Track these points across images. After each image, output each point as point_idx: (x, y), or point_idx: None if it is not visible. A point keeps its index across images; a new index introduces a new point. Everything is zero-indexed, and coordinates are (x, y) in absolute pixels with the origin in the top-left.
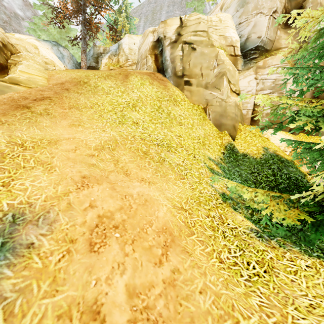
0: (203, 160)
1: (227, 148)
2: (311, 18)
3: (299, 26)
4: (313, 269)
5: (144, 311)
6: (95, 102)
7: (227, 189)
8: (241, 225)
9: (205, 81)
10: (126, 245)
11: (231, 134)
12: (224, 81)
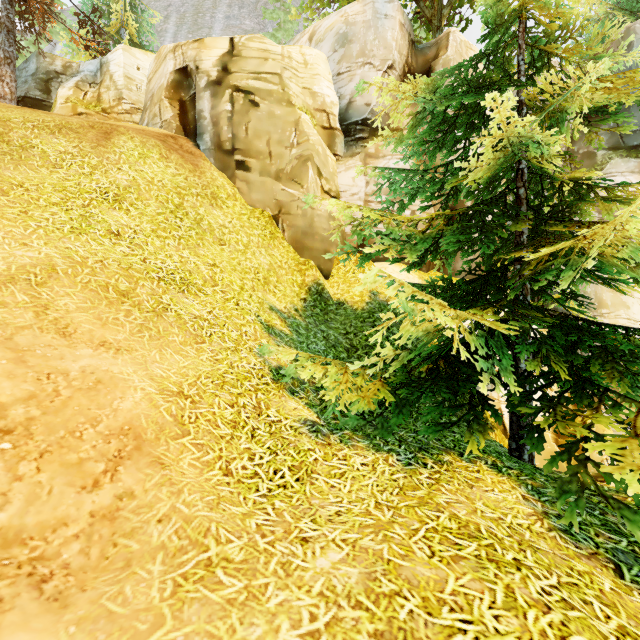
0: (256, 310)
1: (311, 291)
2: (402, 93)
3: (389, 101)
4: (368, 467)
5: (28, 563)
6: (18, 180)
7: (289, 361)
8: (290, 415)
9: (276, 167)
10: (23, 462)
11: (320, 267)
12: (308, 172)
